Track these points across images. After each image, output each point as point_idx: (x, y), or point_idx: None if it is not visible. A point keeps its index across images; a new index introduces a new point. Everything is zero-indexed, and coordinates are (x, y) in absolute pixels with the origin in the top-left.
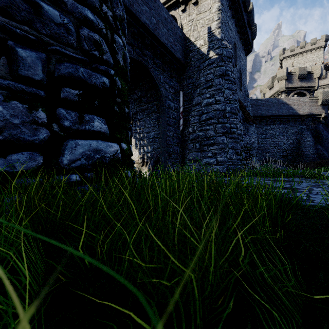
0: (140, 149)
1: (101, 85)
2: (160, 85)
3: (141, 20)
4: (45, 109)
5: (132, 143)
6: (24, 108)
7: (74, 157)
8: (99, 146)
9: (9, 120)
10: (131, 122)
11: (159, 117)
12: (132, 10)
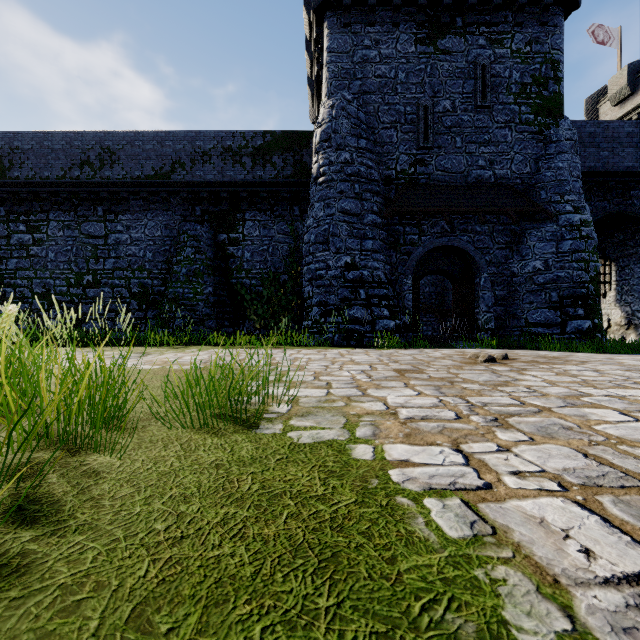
0: (623, 307)
1: (582, 294)
2: None
3: (620, 170)
4: (559, 310)
5: (610, 299)
6: (553, 312)
7: (571, 328)
8: (582, 323)
9: (550, 317)
10: (608, 271)
11: None
12: (607, 168)
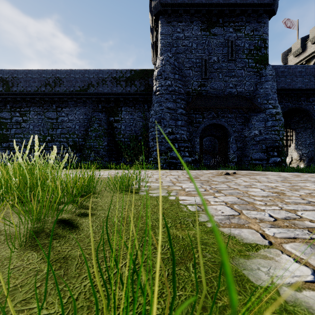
0: (298, 151)
1: (276, 145)
2: (313, 112)
3: (296, 88)
4: (266, 153)
5: (292, 147)
6: (263, 154)
7: (271, 161)
8: (276, 159)
9: (262, 156)
10: (291, 134)
11: (313, 131)
12: (289, 87)
